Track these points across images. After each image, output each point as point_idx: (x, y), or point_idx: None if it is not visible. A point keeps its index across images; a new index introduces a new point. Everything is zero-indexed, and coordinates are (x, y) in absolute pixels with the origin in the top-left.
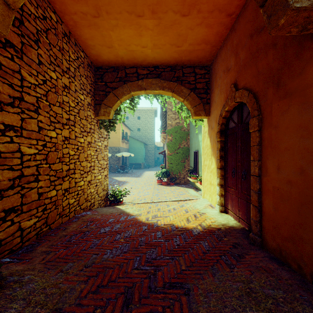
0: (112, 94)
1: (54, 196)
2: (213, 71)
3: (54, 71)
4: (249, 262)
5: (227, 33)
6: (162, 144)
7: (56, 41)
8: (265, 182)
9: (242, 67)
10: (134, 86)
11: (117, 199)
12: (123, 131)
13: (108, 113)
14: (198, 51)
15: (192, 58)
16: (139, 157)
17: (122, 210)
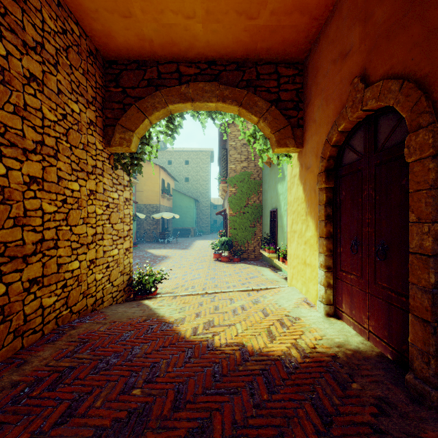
0: (134, 107)
1: None
2: (311, 68)
3: None
4: None
5: None
6: (221, 200)
7: None
8: None
9: (382, 38)
10: (174, 95)
11: (146, 289)
12: (164, 182)
13: (128, 141)
14: (286, 30)
15: (275, 45)
16: (188, 219)
17: (152, 311)
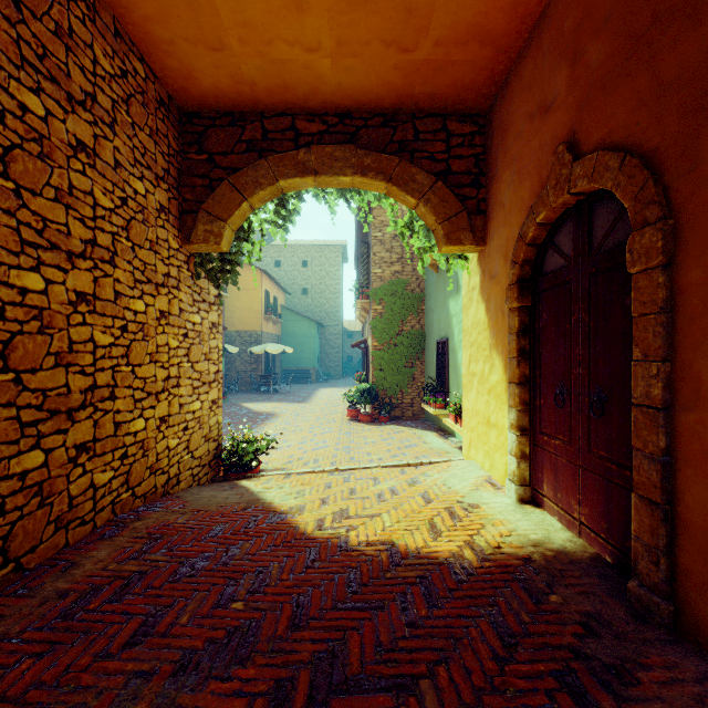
0: (227, 184)
1: (35, 470)
2: (498, 123)
3: (37, 90)
4: (662, 706)
5: (543, 7)
6: (360, 324)
7: (46, 3)
8: (690, 429)
9: (597, 88)
10: (287, 165)
11: (243, 463)
12: (268, 295)
13: (218, 236)
14: (459, 67)
15: (442, 89)
16: (306, 355)
17: (254, 495)
